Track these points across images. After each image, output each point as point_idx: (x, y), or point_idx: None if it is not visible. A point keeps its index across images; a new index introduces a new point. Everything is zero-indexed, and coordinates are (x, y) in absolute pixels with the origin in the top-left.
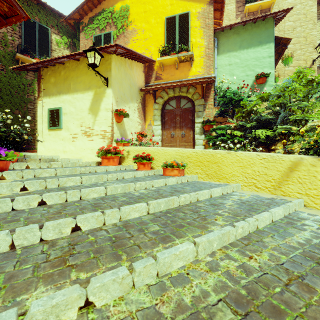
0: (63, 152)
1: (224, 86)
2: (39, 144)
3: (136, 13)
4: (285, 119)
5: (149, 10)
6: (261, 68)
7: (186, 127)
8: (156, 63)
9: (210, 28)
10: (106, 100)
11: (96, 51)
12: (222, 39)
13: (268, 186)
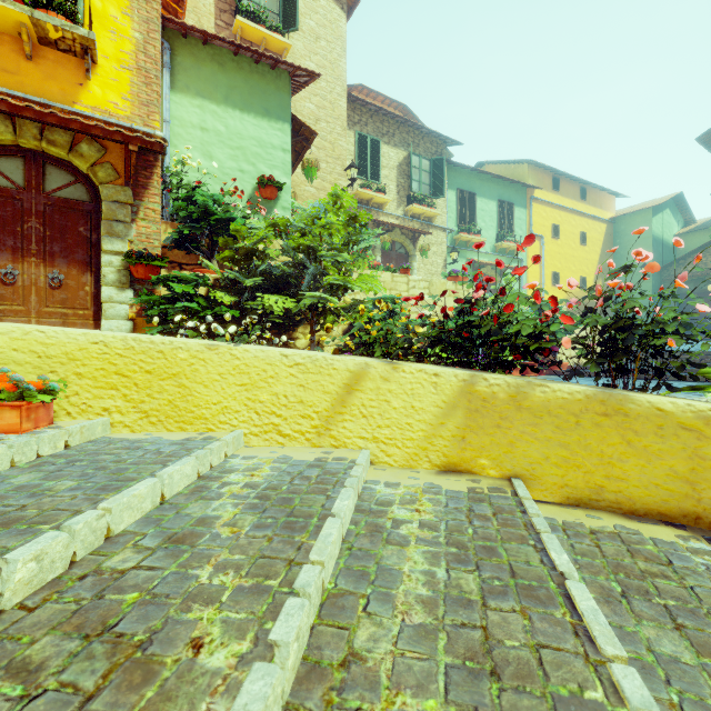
0: None
1: (189, 175)
2: None
3: None
4: (314, 281)
5: None
6: (269, 167)
7: (68, 258)
8: None
9: (151, 2)
10: None
11: None
12: (183, 55)
13: (306, 430)
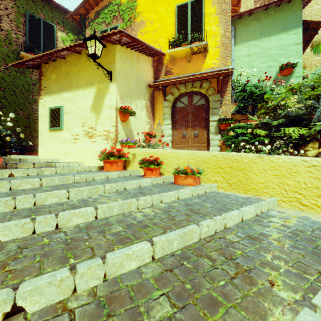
0: (64, 154)
1: (242, 79)
2: (40, 146)
3: (144, 4)
4: None
5: None
6: (287, 58)
7: (199, 126)
8: (166, 57)
9: (227, 14)
10: (109, 97)
11: (96, 39)
12: (239, 27)
13: None
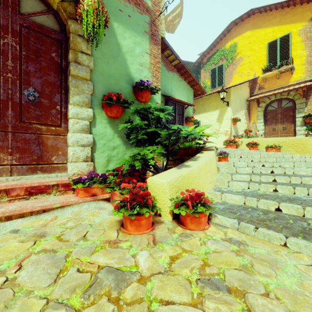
0: None
1: None
2: None
3: (242, 46)
4: None
5: (253, 41)
6: None
7: (287, 121)
8: (259, 78)
9: (311, 40)
10: (227, 114)
11: (224, 91)
12: None
13: None
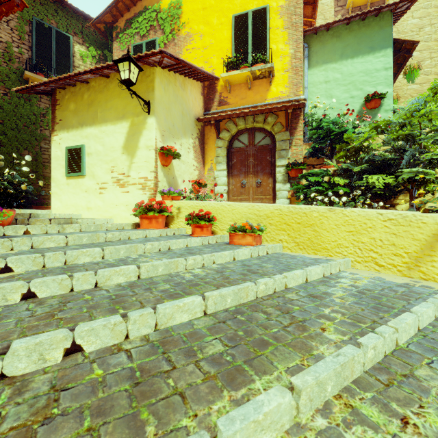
0: (87, 209)
1: (318, 113)
2: (53, 197)
3: (192, 11)
4: (412, 160)
5: (210, 6)
6: (373, 86)
7: (263, 172)
8: (220, 82)
9: (298, 29)
10: (147, 134)
11: (131, 61)
12: (315, 45)
13: (398, 264)
